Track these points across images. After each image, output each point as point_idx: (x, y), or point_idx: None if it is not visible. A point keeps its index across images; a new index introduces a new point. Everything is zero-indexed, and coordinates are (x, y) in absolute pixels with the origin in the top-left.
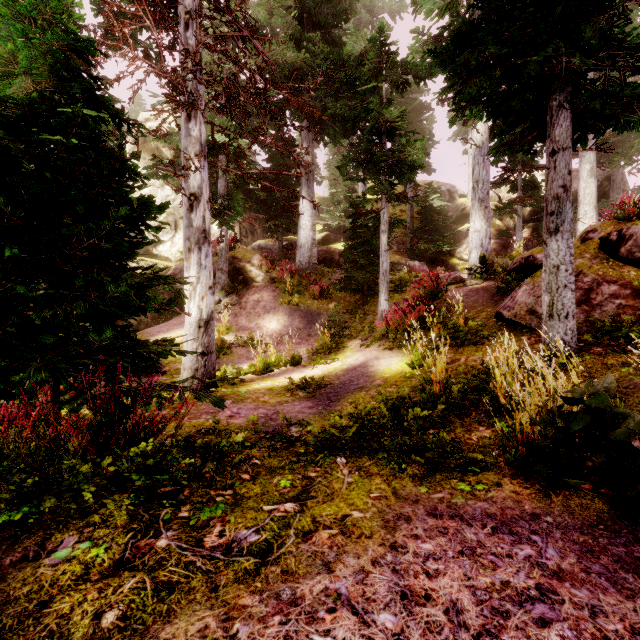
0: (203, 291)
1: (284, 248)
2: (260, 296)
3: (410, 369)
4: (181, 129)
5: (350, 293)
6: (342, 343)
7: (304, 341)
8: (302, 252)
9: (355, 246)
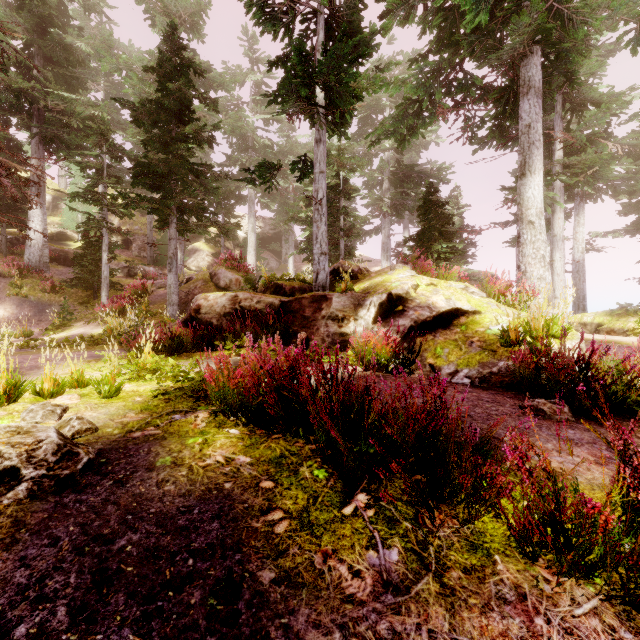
0: None
1: (8, 242)
2: None
3: None
4: None
5: (82, 289)
6: (70, 324)
7: (35, 325)
8: (32, 251)
9: (86, 255)
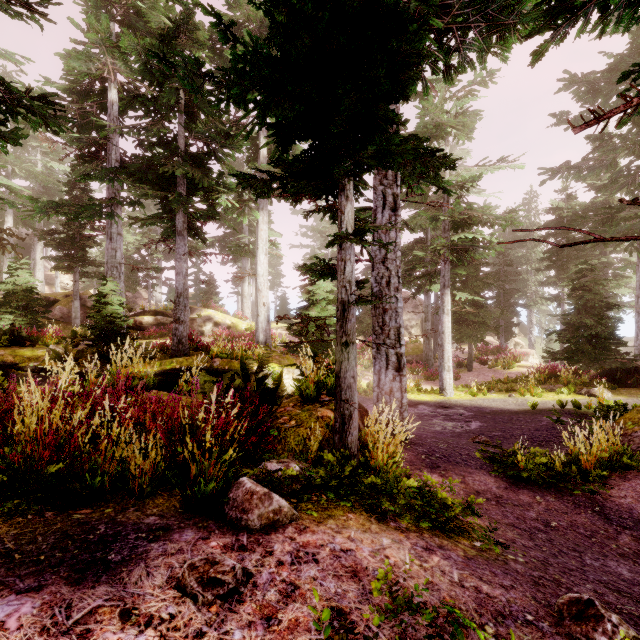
0: None
1: None
2: None
3: None
4: None
5: None
6: None
7: None
8: None
9: None
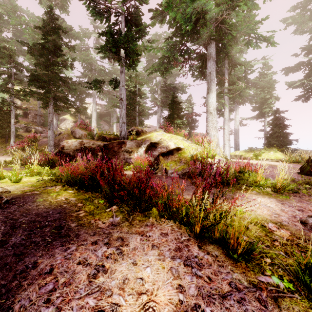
0: None
1: None
2: None
3: None
4: None
5: None
6: None
7: None
8: None
9: (1, 119)
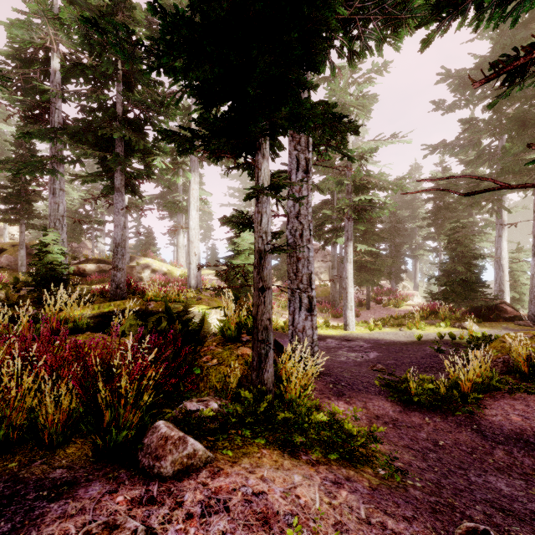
0: None
1: None
2: None
3: None
4: None
5: None
6: None
7: None
8: None
9: None
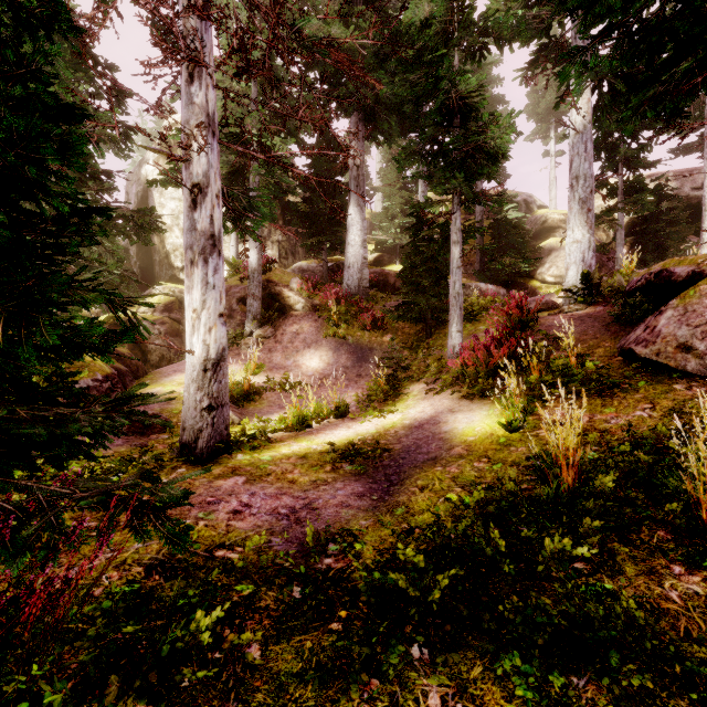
0: (211, 320)
1: (329, 270)
2: (299, 327)
3: (504, 431)
4: (181, 96)
5: (410, 323)
6: (401, 387)
7: (352, 383)
8: (350, 274)
9: (416, 264)
